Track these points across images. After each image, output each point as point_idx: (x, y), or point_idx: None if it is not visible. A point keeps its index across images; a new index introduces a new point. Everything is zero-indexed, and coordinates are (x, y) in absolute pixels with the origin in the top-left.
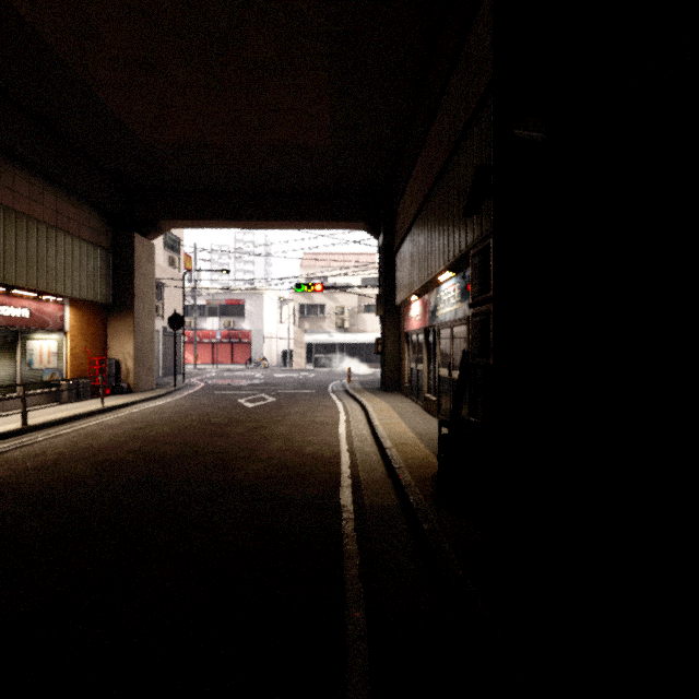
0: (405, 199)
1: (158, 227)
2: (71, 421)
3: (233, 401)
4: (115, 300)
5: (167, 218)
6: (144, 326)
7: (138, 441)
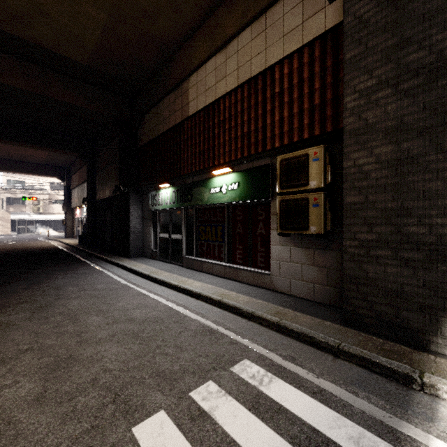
0: (74, 177)
1: None
2: None
3: None
4: None
5: None
6: None
7: None
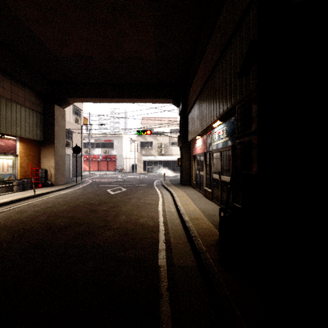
0: (193, 85)
1: (67, 102)
2: (14, 202)
3: (104, 190)
4: (44, 139)
5: (71, 97)
6: (60, 152)
7: (45, 215)
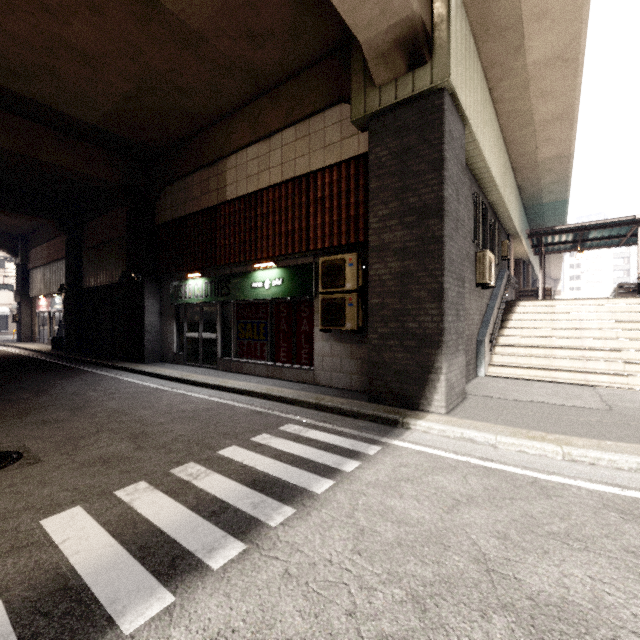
0: (37, 252)
1: None
2: None
3: None
4: None
5: None
6: None
7: None
